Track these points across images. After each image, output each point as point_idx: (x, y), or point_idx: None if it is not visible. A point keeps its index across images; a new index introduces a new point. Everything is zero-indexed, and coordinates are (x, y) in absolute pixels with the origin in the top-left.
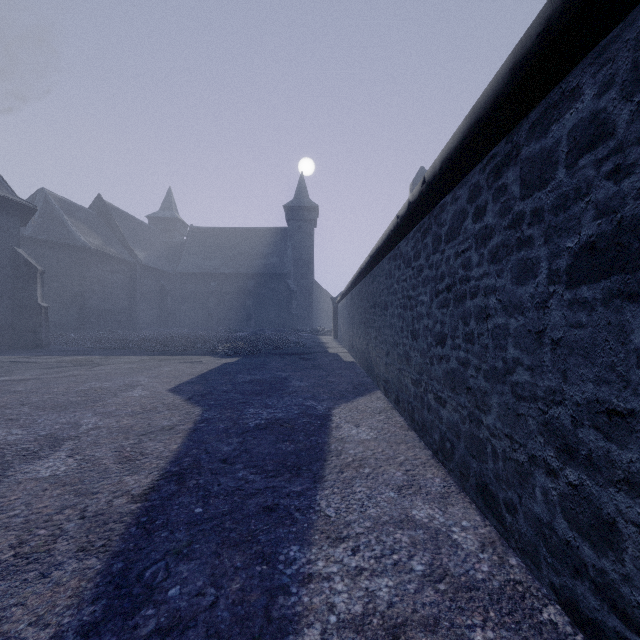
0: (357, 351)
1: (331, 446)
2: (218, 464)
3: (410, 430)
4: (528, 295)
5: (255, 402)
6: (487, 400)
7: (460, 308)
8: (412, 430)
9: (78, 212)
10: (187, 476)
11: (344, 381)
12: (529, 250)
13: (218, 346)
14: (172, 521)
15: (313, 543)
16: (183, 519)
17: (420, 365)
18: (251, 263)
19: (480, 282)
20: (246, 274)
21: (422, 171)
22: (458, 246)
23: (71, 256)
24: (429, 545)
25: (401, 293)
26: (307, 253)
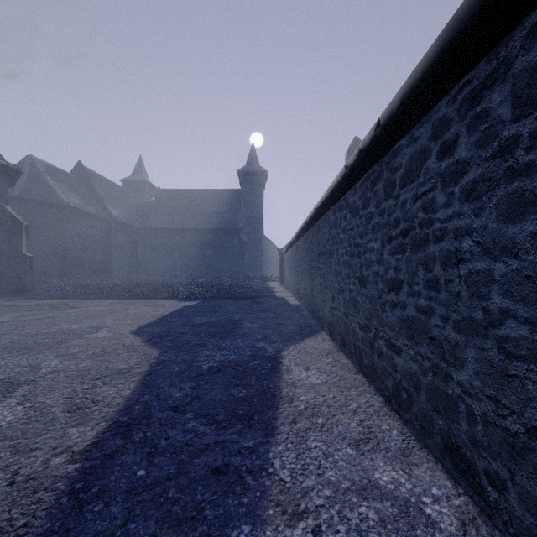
0: (302, 295)
1: (282, 391)
2: (168, 413)
3: (358, 373)
4: (526, 234)
5: (209, 344)
6: (459, 353)
7: (420, 253)
8: (360, 373)
9: (61, 176)
10: (135, 428)
11: (291, 323)
12: (528, 180)
13: (180, 291)
14: (110, 488)
15: (267, 521)
16: (122, 485)
17: (369, 311)
18: (209, 220)
19: (448, 224)
20: (205, 229)
21: (356, 140)
22: (417, 188)
23: (54, 213)
24: (401, 524)
25: (347, 241)
26: (257, 211)
